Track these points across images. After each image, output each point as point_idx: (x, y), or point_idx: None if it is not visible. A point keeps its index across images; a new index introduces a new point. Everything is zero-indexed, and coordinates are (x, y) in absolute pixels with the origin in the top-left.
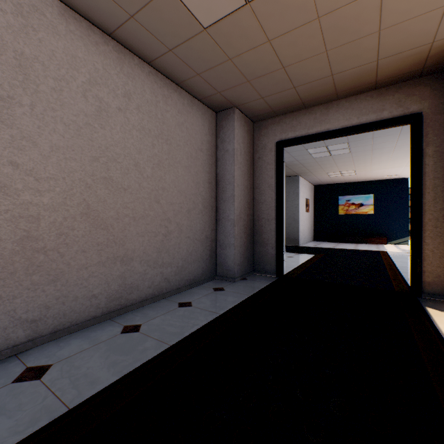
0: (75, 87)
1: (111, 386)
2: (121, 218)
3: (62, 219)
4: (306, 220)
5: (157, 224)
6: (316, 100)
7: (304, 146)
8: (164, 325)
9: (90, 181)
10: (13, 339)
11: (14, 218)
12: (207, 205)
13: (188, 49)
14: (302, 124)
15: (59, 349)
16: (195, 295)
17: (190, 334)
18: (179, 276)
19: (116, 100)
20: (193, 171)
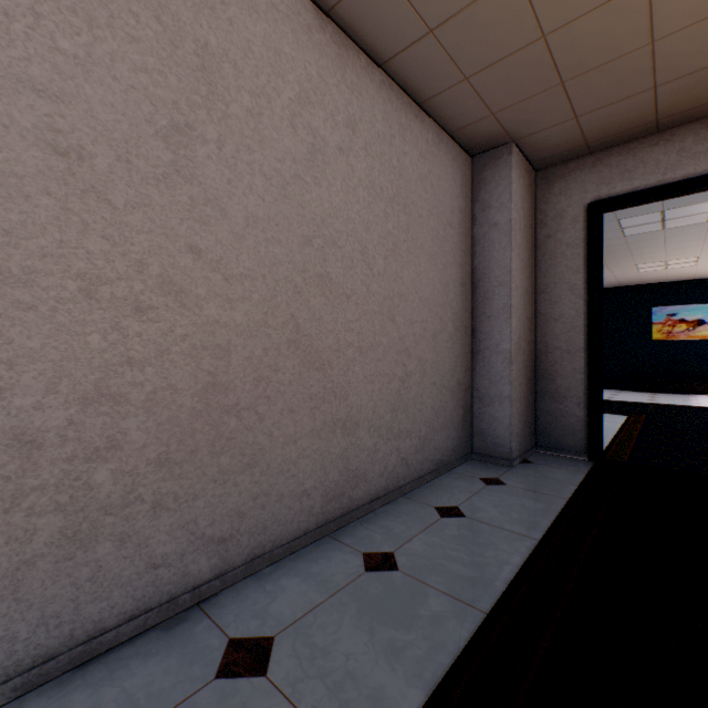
0: (279, 109)
1: None
2: (341, 350)
3: (261, 352)
4: None
5: (391, 360)
6: (690, 111)
7: (616, 214)
8: (440, 559)
9: (300, 281)
10: (193, 574)
11: (195, 350)
12: (458, 325)
13: (466, 24)
14: (649, 164)
15: (269, 598)
16: (455, 491)
17: (509, 587)
18: (421, 454)
19: (335, 134)
20: (439, 263)
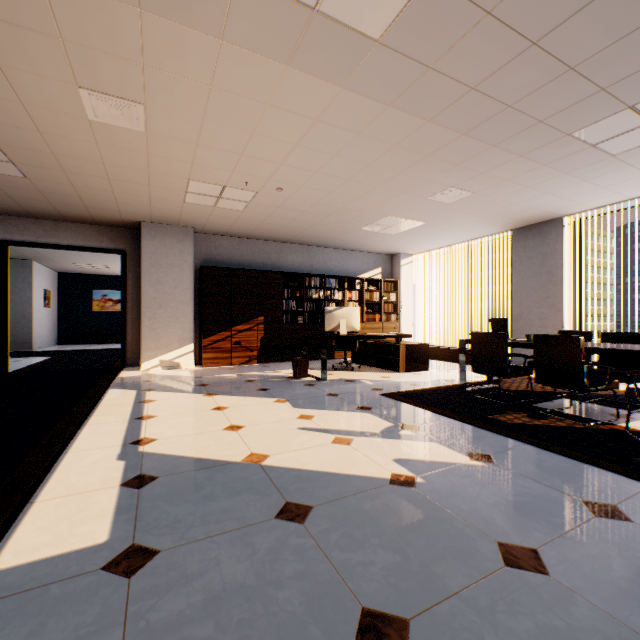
0: None
1: None
2: None
3: None
4: (47, 318)
5: None
6: (47, 217)
7: None
8: None
9: None
10: None
11: None
12: None
13: None
14: (32, 231)
15: None
16: None
17: None
18: None
19: None
20: None
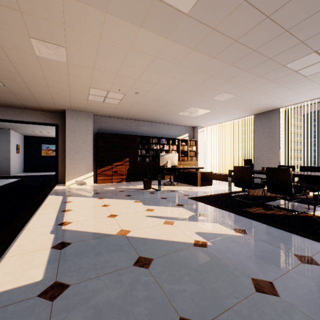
0: None
1: None
2: None
3: None
4: (18, 159)
5: None
6: (16, 107)
7: None
8: None
9: None
10: None
11: None
12: None
13: None
14: (9, 114)
15: None
16: None
17: None
18: None
19: None
20: None
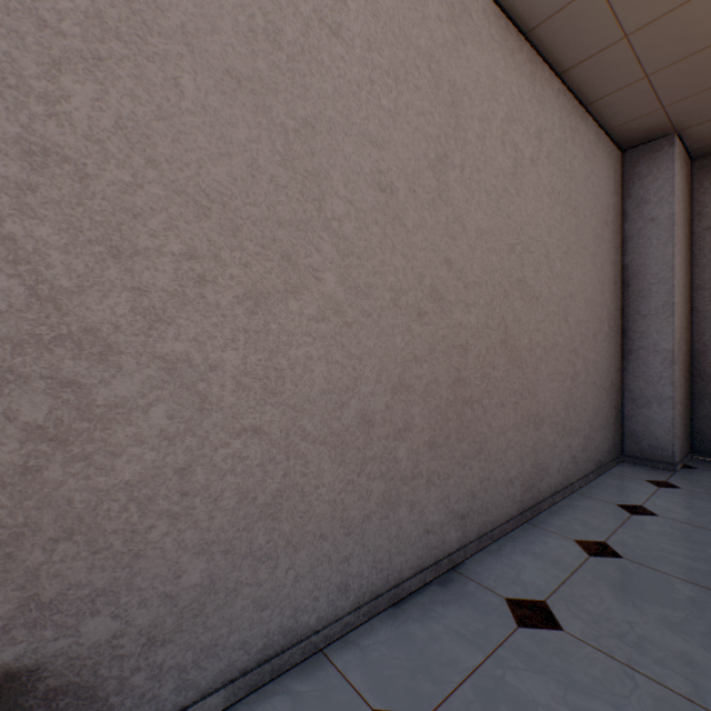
0: (494, 130)
1: None
2: (532, 349)
3: (484, 351)
4: None
5: (564, 359)
6: None
7: None
8: (659, 551)
9: (506, 286)
10: (446, 543)
11: (447, 349)
12: (611, 325)
13: (667, 25)
14: None
15: (514, 570)
16: (628, 491)
17: None
18: (584, 453)
19: (528, 146)
20: (597, 263)
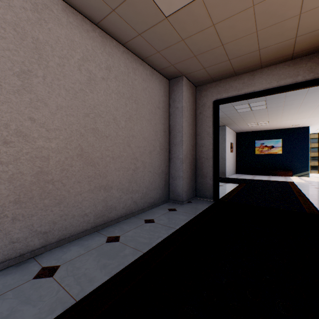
0: (73, 63)
1: (104, 284)
2: (104, 158)
3: (64, 159)
4: (231, 159)
5: (129, 162)
6: (245, 69)
7: (232, 104)
8: (137, 237)
9: (83, 131)
10: (31, 246)
11: (32, 158)
12: (162, 148)
13: (152, 33)
14: (233, 87)
15: (63, 253)
16: (155, 214)
17: (157, 244)
18: (143, 200)
19: (100, 72)
20: (153, 123)
